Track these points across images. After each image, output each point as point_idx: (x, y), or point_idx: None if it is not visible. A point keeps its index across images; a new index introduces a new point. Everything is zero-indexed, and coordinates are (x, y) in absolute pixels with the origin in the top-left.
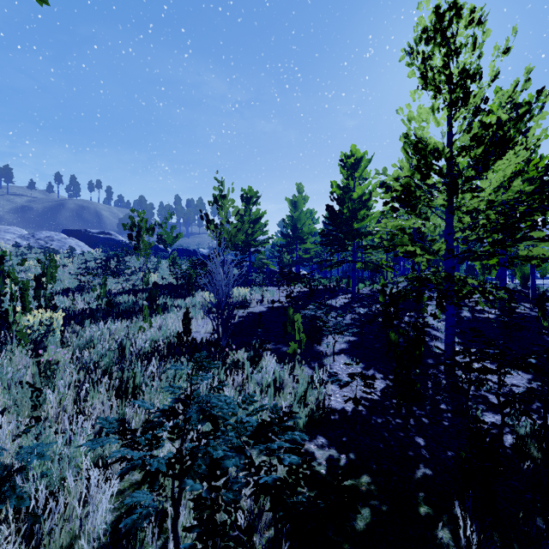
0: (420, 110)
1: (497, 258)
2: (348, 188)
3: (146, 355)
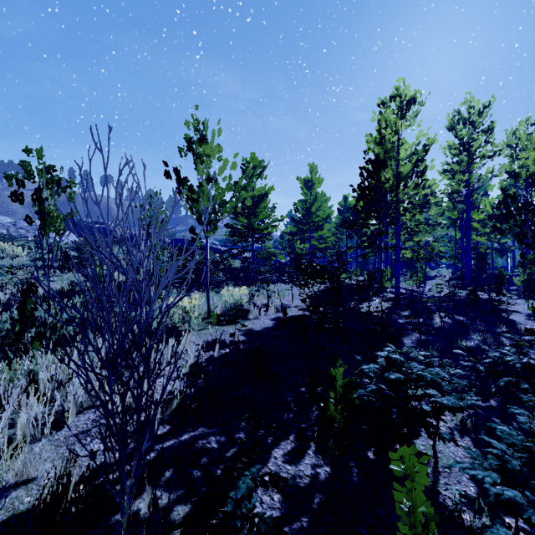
0: None
1: None
2: (393, 142)
3: None
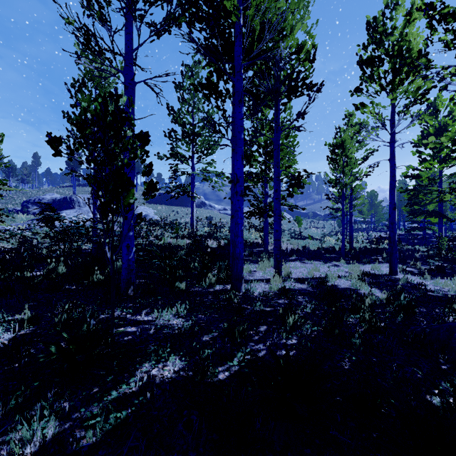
0: None
1: None
2: None
3: None
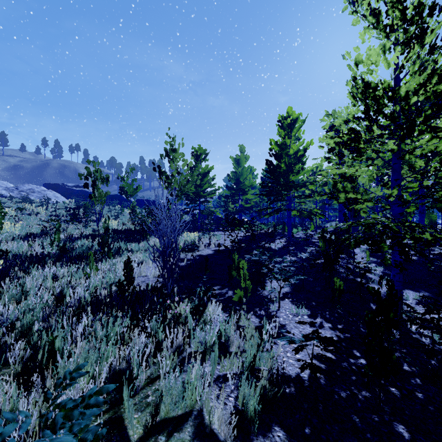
0: (370, 51)
1: (415, 207)
2: (285, 145)
3: (84, 306)
